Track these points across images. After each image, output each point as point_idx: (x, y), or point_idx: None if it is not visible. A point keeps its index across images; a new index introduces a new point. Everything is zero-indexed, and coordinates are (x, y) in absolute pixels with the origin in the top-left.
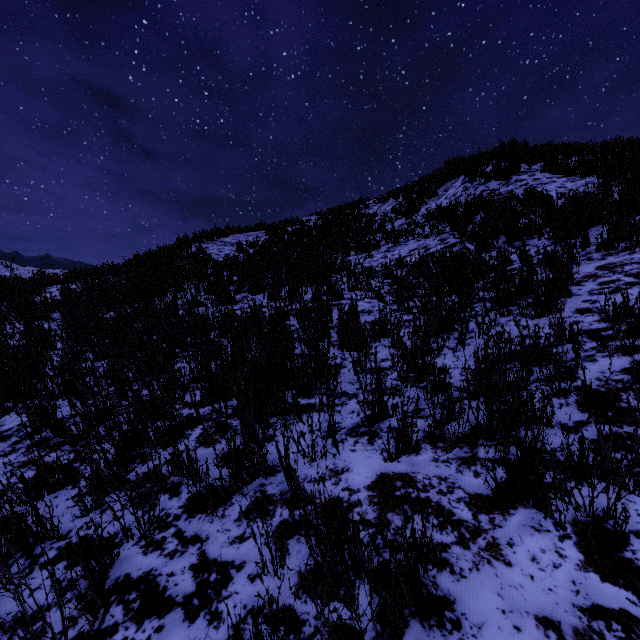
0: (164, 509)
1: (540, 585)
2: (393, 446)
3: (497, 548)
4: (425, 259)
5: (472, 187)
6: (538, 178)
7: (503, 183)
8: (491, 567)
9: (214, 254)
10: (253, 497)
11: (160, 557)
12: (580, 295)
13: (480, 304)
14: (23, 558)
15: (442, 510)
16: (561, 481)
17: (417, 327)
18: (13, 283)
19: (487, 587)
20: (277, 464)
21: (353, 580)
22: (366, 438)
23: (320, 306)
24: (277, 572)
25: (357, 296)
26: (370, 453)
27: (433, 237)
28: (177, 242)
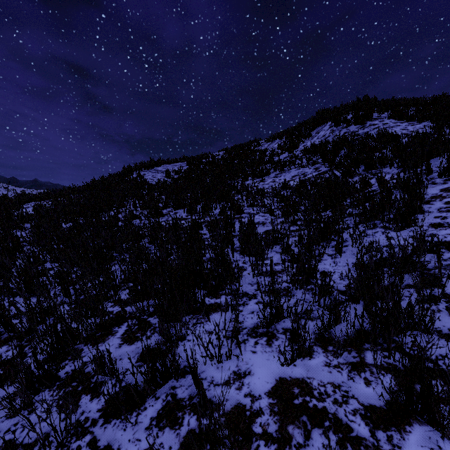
0: (79, 420)
1: None
2: (289, 348)
3: None
4: (304, 183)
5: (337, 130)
6: (386, 123)
7: (360, 127)
8: None
9: (149, 179)
10: (164, 401)
11: None
12: (431, 212)
13: (350, 218)
14: None
15: (340, 424)
16: None
17: (302, 237)
18: (0, 201)
19: None
20: (187, 365)
21: None
22: (265, 339)
23: (226, 219)
24: None
25: (254, 211)
26: (269, 355)
27: (309, 166)
28: (123, 170)
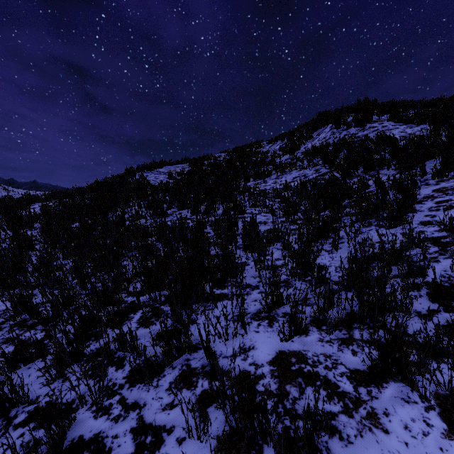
0: (111, 381)
1: (414, 451)
2: (287, 328)
3: (375, 417)
4: (305, 184)
5: (337, 132)
6: (385, 125)
7: (360, 129)
8: (372, 434)
9: (152, 180)
10: (180, 370)
11: (107, 421)
12: (422, 211)
13: (347, 217)
14: (0, 420)
15: (329, 383)
16: (426, 363)
17: (301, 235)
18: (7, 201)
19: (370, 452)
20: (199, 342)
21: (261, 444)
22: (266, 321)
23: (229, 219)
24: (200, 437)
25: (256, 211)
26: (270, 334)
27: (310, 168)
28: (125, 172)
